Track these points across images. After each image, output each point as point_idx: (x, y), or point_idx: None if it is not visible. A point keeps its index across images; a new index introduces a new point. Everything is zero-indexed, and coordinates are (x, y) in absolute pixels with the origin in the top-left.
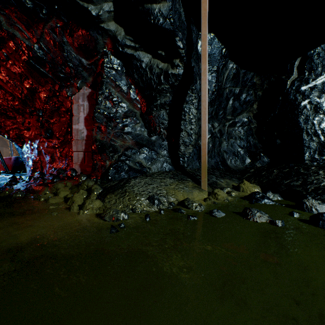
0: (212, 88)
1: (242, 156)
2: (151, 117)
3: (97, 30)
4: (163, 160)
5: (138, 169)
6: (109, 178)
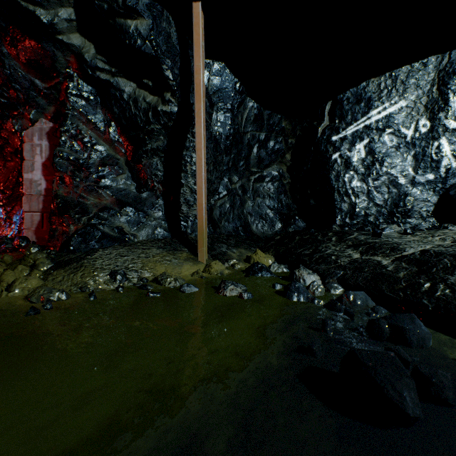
0: (226, 132)
1: (272, 220)
2: (141, 166)
3: (54, 42)
4: (156, 224)
5: (116, 236)
6: (71, 249)
